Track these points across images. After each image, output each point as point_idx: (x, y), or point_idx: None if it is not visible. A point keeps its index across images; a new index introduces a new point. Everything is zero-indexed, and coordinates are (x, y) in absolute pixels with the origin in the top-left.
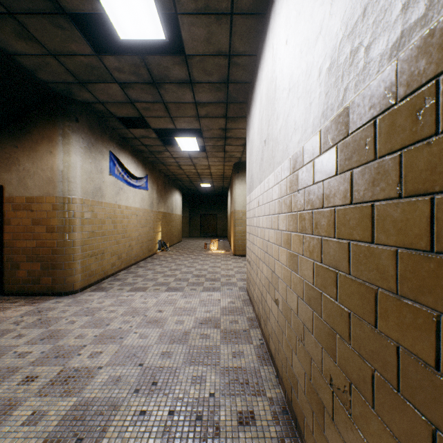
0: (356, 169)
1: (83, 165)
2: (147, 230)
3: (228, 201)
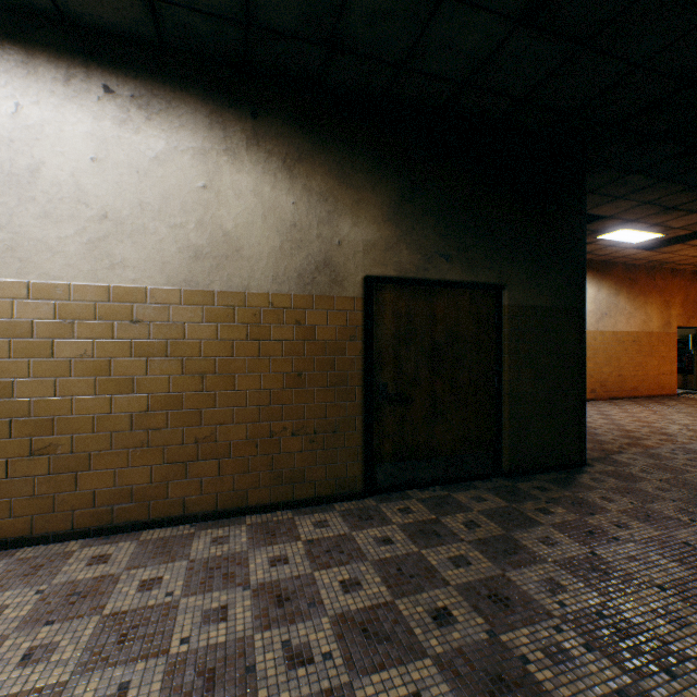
0: (222, 324)
1: None
2: None
3: None
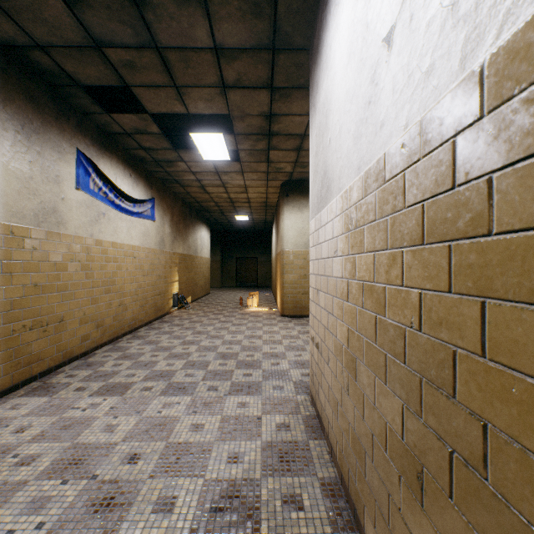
0: None
1: (9, 164)
2: (153, 280)
3: (273, 239)
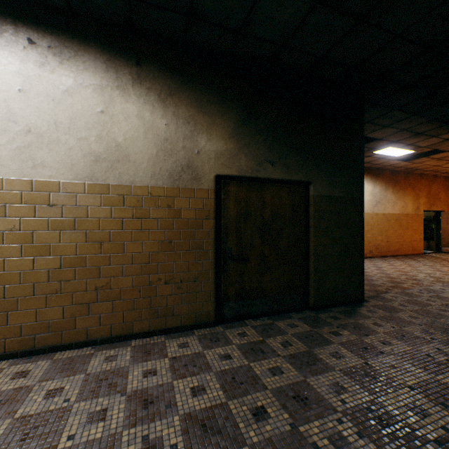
0: (115, 207)
1: None
2: None
3: None
